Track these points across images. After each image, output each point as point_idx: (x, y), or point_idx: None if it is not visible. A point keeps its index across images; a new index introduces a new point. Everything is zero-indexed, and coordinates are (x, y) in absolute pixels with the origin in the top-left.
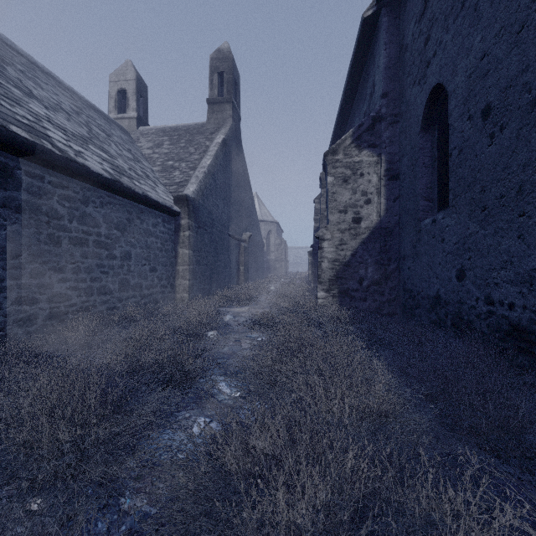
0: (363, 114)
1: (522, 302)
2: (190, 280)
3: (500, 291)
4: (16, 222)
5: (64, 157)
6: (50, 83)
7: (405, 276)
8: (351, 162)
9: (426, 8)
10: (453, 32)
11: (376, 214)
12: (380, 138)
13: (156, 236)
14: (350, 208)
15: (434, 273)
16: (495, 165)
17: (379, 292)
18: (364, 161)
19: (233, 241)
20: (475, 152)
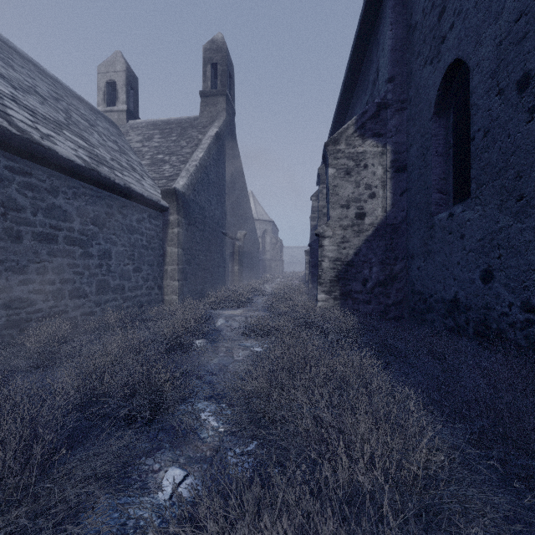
0: (364, 104)
1: None
2: (179, 281)
3: None
4: None
5: (24, 138)
6: (28, 67)
7: (414, 277)
8: (354, 152)
9: None
10: None
11: (381, 209)
12: (386, 127)
13: (141, 233)
14: (353, 202)
15: (451, 274)
16: None
17: (385, 294)
18: (368, 151)
19: (227, 240)
20: (507, 132)
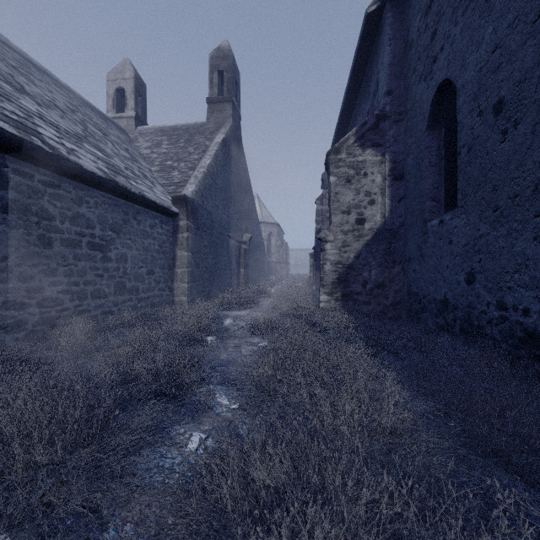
0: (366, 113)
1: (538, 308)
2: (189, 283)
3: (514, 295)
4: (3, 222)
5: (55, 155)
6: (45, 80)
7: (410, 279)
8: (354, 161)
9: (433, 2)
10: (462, 25)
11: (380, 215)
12: (384, 137)
13: (153, 238)
14: (353, 208)
15: (441, 276)
16: (508, 163)
17: (383, 295)
18: (368, 160)
19: (233, 243)
20: (486, 150)
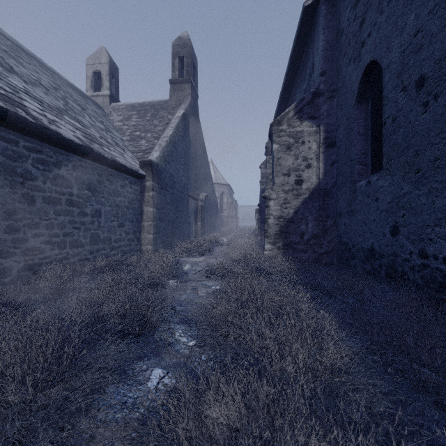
0: (303, 91)
1: None
2: (154, 234)
3: (434, 245)
4: None
5: (38, 124)
6: (32, 63)
7: (341, 231)
8: (293, 131)
9: None
10: (387, 13)
11: (315, 177)
12: (319, 111)
13: (123, 196)
14: (293, 171)
15: (368, 228)
16: (429, 131)
17: (318, 245)
18: (305, 130)
19: (191, 200)
20: (409, 120)
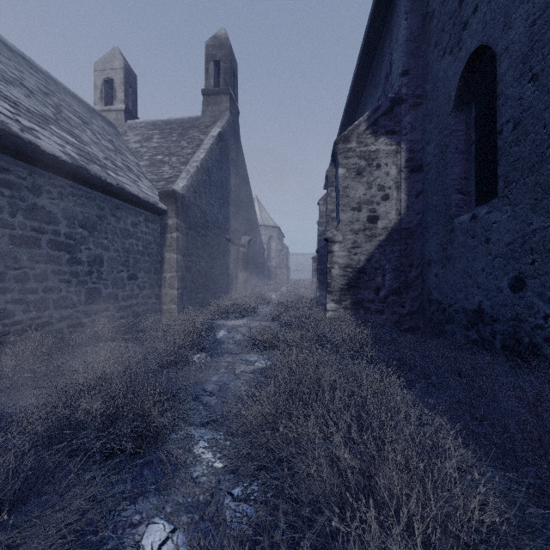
0: (376, 101)
1: None
2: (179, 290)
3: None
4: None
5: None
6: (16, 60)
7: (431, 285)
8: (366, 151)
9: None
10: None
11: (395, 212)
12: (400, 123)
13: (136, 237)
14: (365, 205)
15: (474, 281)
16: None
17: (399, 303)
18: (381, 150)
19: (230, 246)
20: (542, 122)
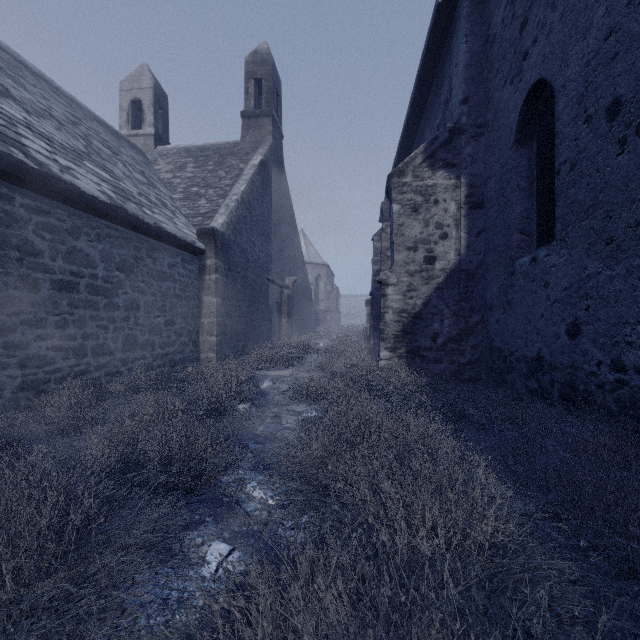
0: (435, 128)
1: None
2: (218, 336)
3: (636, 353)
4: None
5: (43, 172)
6: (40, 86)
7: (492, 331)
8: (422, 185)
9: None
10: (562, 8)
11: (454, 252)
12: (459, 156)
13: (173, 280)
14: (421, 244)
15: (533, 328)
16: (628, 181)
17: (458, 352)
18: (439, 184)
19: (273, 287)
20: (596, 166)
